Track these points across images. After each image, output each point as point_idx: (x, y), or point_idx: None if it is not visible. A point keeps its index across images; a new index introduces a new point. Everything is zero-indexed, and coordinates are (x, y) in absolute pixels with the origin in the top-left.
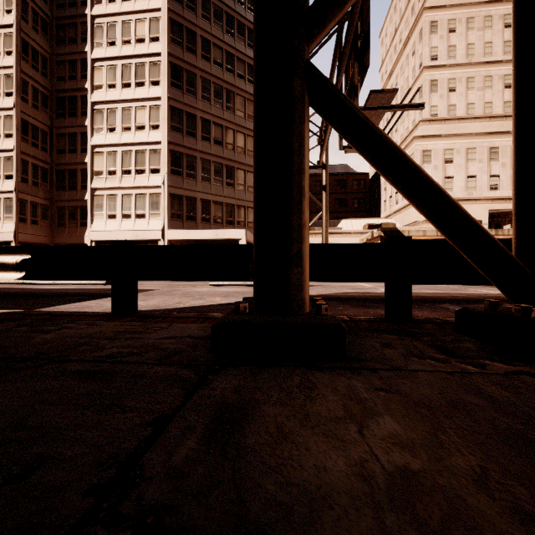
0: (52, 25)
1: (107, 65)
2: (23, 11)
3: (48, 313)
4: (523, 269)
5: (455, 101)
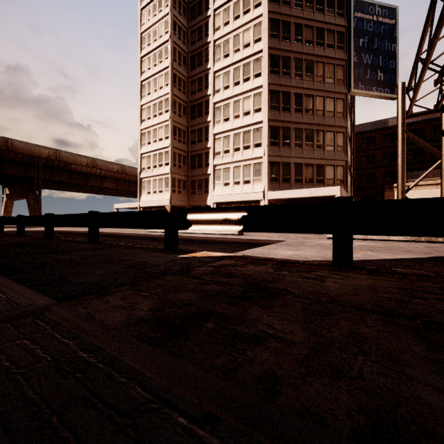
0: (188, 58)
1: (223, 73)
2: (174, 55)
3: (266, 258)
4: None
5: None
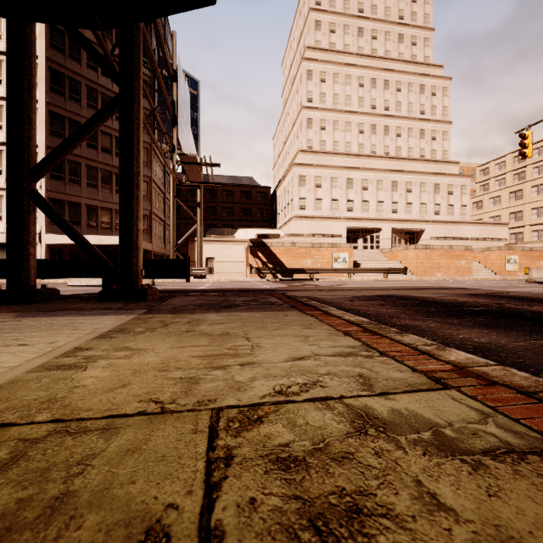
0: None
1: None
2: None
3: None
4: (116, 272)
5: (325, 138)
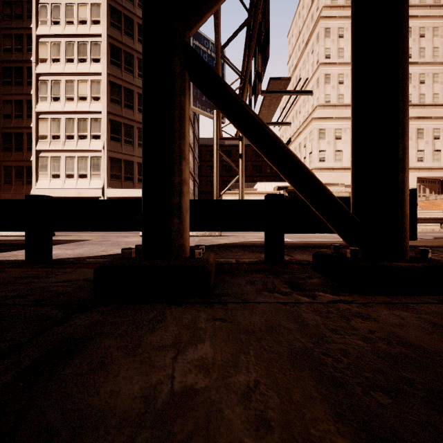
0: None
1: (51, 41)
2: None
3: None
4: (354, 220)
5: (343, 91)
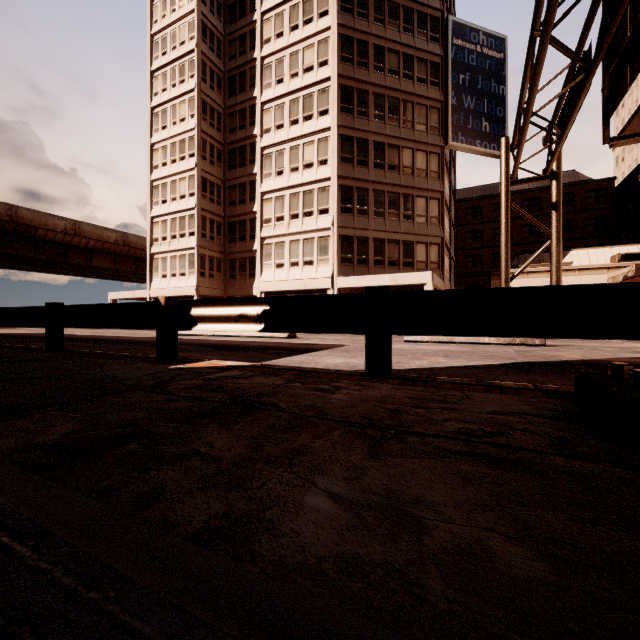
0: (225, 79)
1: (275, 105)
2: (203, 72)
3: (291, 368)
4: None
5: None
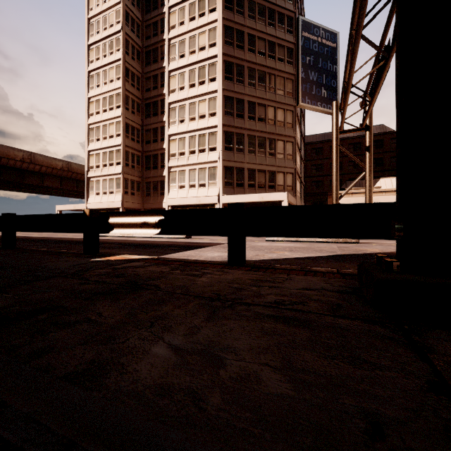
0: (142, 53)
1: (178, 73)
2: (126, 47)
3: (178, 260)
4: None
5: None
